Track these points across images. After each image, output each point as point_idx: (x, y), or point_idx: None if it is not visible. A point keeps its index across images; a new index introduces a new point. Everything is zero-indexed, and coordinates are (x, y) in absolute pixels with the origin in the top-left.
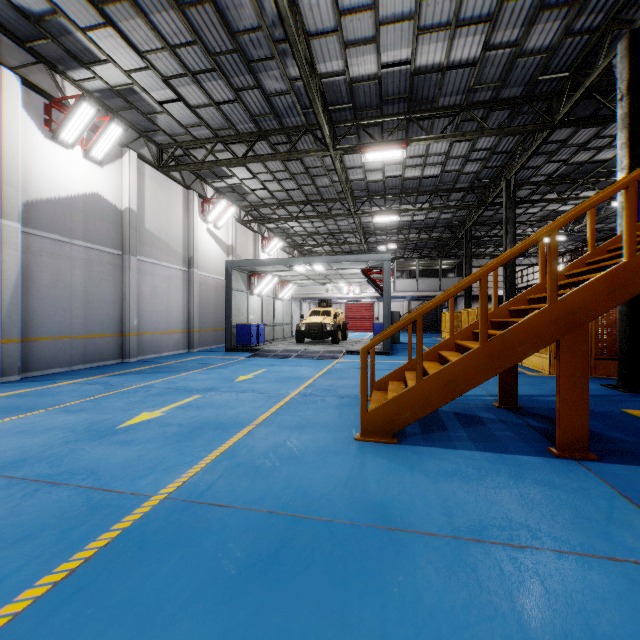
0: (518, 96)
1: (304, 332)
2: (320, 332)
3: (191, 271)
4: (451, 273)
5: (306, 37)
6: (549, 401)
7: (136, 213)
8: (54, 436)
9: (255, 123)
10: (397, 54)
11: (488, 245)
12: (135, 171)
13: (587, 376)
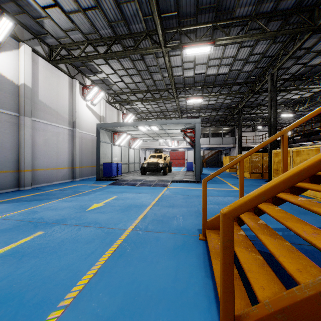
0: (290, 9)
1: (146, 168)
2: (155, 168)
3: (74, 130)
4: (227, 135)
5: None
6: None
7: (30, 88)
8: None
9: (112, 28)
10: None
11: (247, 119)
12: (29, 59)
13: None
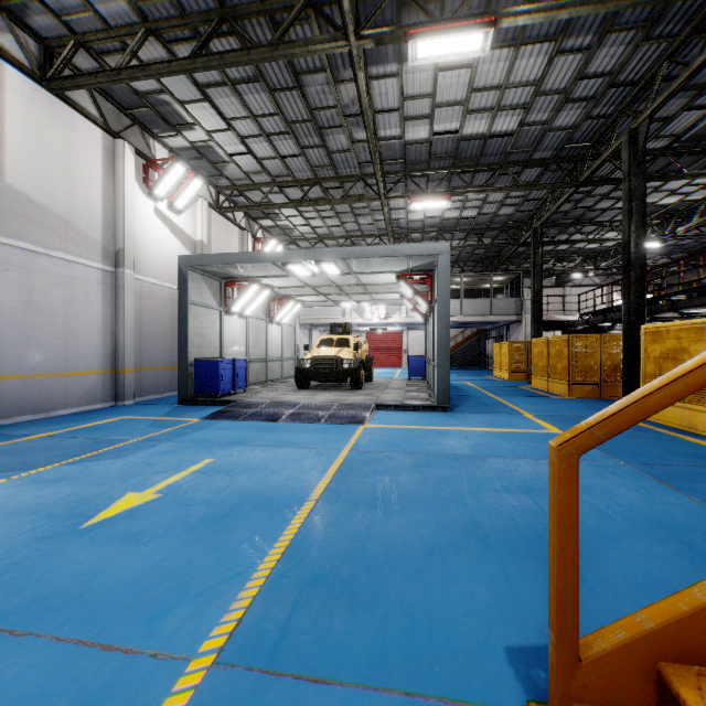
0: None
1: (309, 371)
2: (333, 372)
3: (120, 272)
4: (500, 294)
5: None
6: None
7: None
8: None
9: None
10: None
11: (548, 258)
12: None
13: None
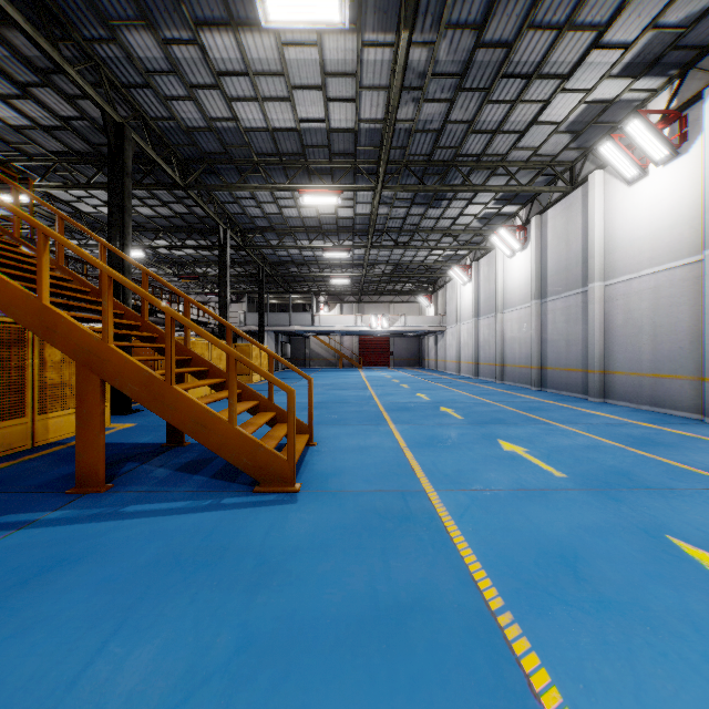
0: None
1: None
2: None
3: None
4: None
5: None
6: None
7: None
8: (515, 434)
9: None
10: None
11: None
12: None
13: None
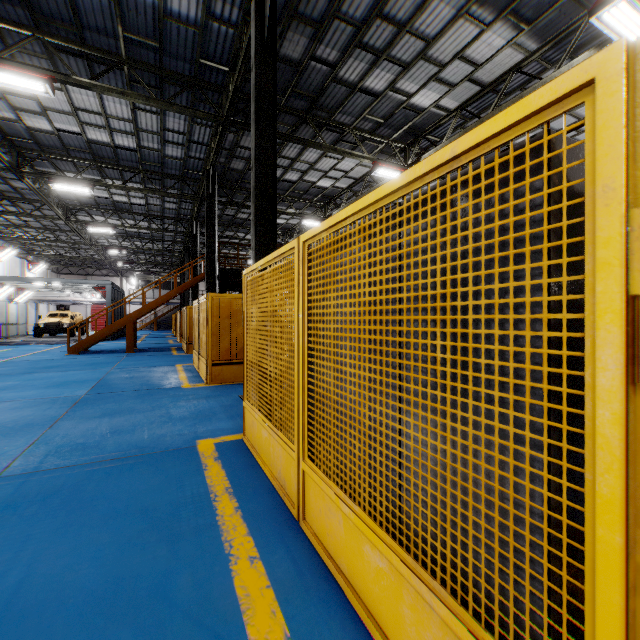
0: (174, 217)
1: (43, 329)
2: (58, 329)
3: None
4: None
5: (46, 182)
6: (153, 347)
7: None
8: None
9: (2, 193)
10: (102, 195)
11: None
12: None
13: (133, 333)
